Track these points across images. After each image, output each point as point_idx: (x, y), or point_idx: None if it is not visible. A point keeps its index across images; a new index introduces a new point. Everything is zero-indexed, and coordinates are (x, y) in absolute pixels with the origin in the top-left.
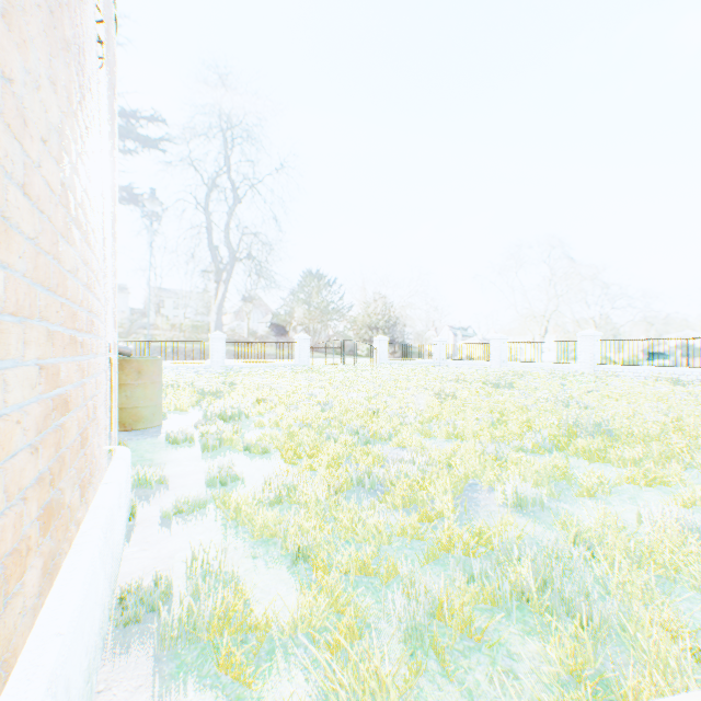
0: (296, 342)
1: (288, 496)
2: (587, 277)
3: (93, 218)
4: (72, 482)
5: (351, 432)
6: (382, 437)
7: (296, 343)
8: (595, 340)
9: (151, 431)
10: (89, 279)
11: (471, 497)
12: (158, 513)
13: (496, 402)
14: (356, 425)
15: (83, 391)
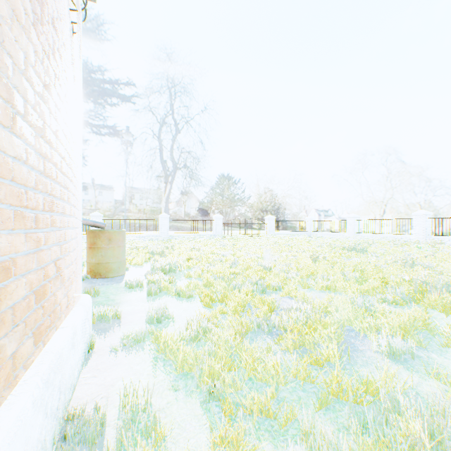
0: (213, 220)
1: (204, 335)
2: (416, 174)
3: (55, 123)
4: (18, 335)
5: (250, 283)
6: (274, 288)
7: (213, 220)
8: (426, 217)
9: (117, 278)
10: (47, 169)
11: (349, 342)
12: (110, 343)
13: (356, 262)
14: (254, 278)
15: (38, 257)
